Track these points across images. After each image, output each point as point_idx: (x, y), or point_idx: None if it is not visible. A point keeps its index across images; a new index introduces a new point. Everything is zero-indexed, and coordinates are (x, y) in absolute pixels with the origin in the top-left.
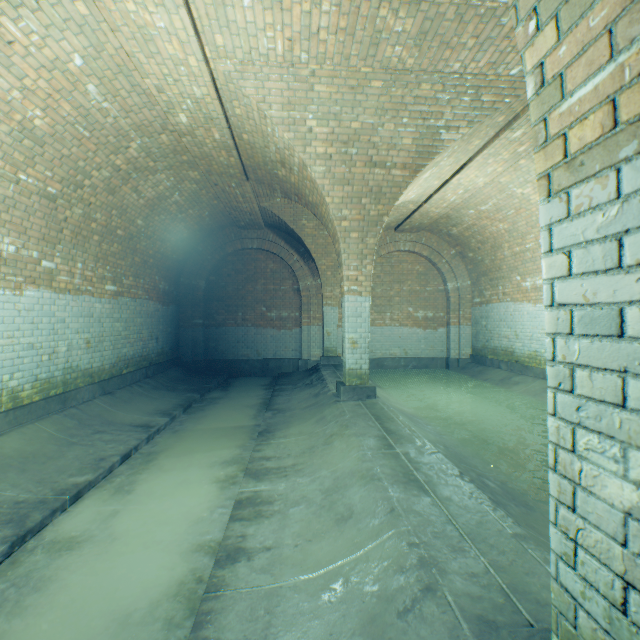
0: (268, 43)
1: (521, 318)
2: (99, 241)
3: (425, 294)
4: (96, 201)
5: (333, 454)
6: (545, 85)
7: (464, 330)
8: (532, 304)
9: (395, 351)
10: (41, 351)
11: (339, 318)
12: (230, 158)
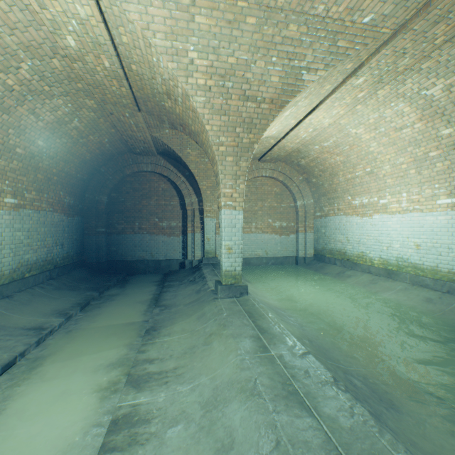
0: None
1: (351, 227)
2: None
3: (281, 209)
4: None
5: (212, 357)
6: None
7: (309, 236)
8: (360, 217)
9: (259, 252)
10: None
11: (216, 227)
12: (121, 88)
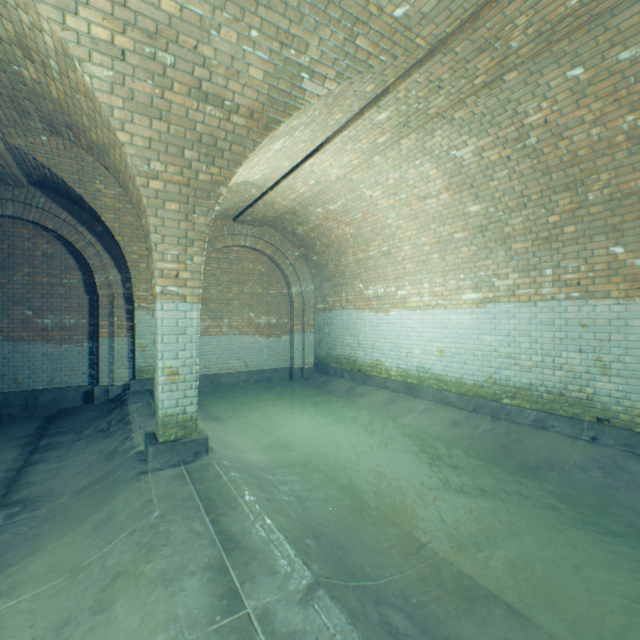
0: None
1: (364, 326)
2: None
3: (268, 298)
4: None
5: None
6: None
7: (308, 337)
8: (374, 313)
9: (235, 364)
10: None
11: None
12: None
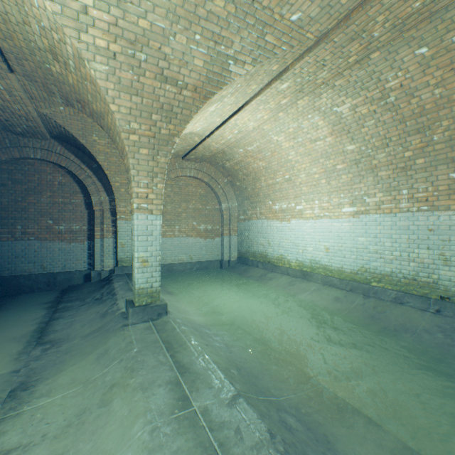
0: None
1: (272, 231)
2: None
3: (206, 211)
4: None
5: (109, 429)
6: None
7: (233, 239)
8: (280, 221)
9: (183, 257)
10: None
11: None
12: None
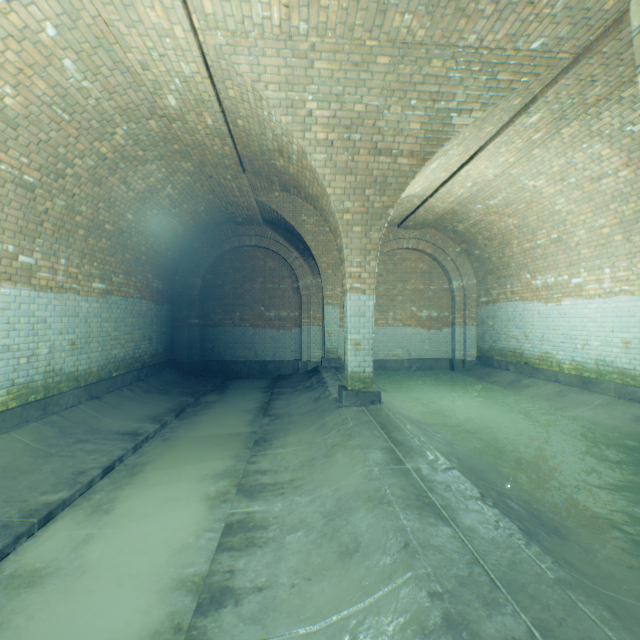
0: (263, 10)
1: (531, 318)
2: (85, 236)
3: (429, 293)
4: (80, 192)
5: (335, 469)
6: None
7: (470, 330)
8: (543, 303)
9: (398, 352)
10: (18, 353)
11: (340, 318)
12: (224, 147)
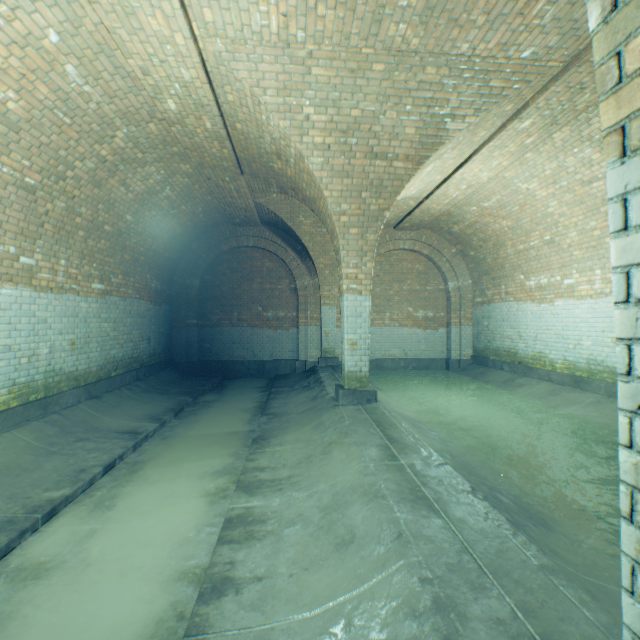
0: (261, 19)
1: (525, 318)
2: (85, 237)
3: (425, 293)
4: (80, 194)
5: (332, 465)
6: (619, 6)
7: (465, 330)
8: (536, 304)
9: (394, 352)
10: (19, 353)
11: (337, 318)
12: (223, 150)
